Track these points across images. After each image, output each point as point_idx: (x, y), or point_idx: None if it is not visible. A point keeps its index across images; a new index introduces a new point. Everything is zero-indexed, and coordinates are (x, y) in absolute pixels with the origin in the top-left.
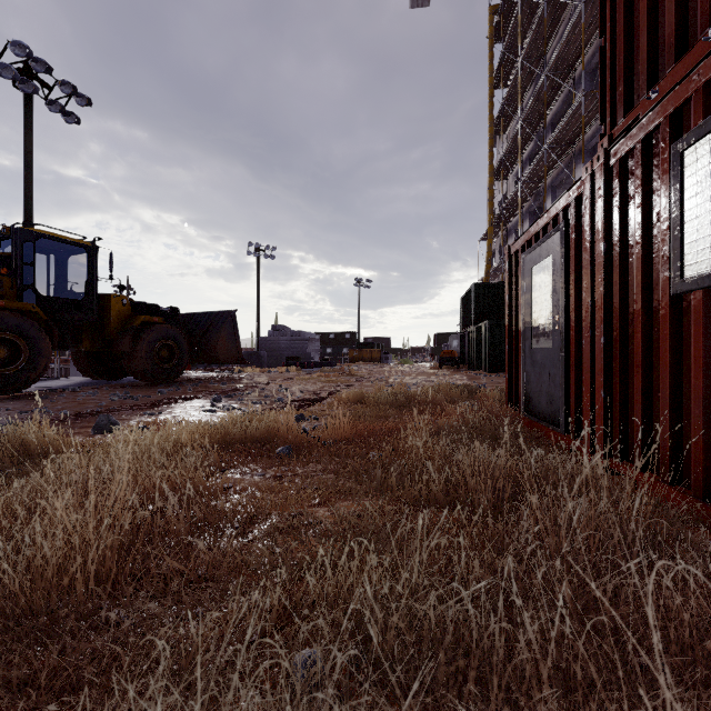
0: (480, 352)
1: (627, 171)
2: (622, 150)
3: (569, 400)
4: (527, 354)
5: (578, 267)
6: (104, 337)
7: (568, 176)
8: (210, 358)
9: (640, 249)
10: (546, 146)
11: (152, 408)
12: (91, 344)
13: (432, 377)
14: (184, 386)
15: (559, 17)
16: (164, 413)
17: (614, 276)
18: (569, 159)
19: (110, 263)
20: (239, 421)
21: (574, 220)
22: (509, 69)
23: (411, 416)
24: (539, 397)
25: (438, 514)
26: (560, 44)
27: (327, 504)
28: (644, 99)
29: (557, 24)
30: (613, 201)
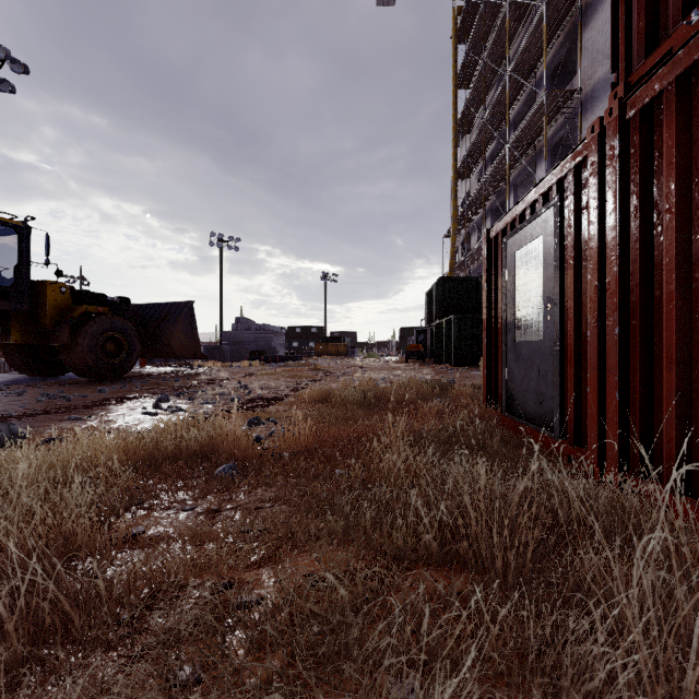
0: (446, 346)
1: (650, 123)
2: (645, 97)
3: (564, 401)
4: (509, 348)
5: (577, 246)
6: (39, 328)
7: (528, 175)
8: (164, 352)
9: (674, 216)
10: (508, 144)
11: (83, 410)
12: (22, 337)
13: (399, 371)
14: (133, 382)
15: (521, 19)
16: (95, 417)
17: (633, 252)
18: (530, 158)
19: (46, 246)
20: (174, 430)
21: (573, 192)
22: (472, 70)
23: (382, 417)
24: (525, 396)
25: (435, 584)
26: (523, 45)
27: (273, 562)
28: (680, 27)
29: (518, 27)
30: (631, 162)
